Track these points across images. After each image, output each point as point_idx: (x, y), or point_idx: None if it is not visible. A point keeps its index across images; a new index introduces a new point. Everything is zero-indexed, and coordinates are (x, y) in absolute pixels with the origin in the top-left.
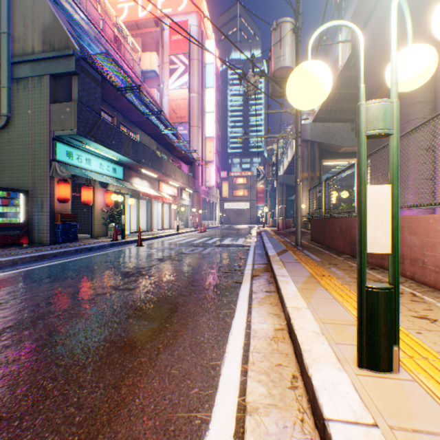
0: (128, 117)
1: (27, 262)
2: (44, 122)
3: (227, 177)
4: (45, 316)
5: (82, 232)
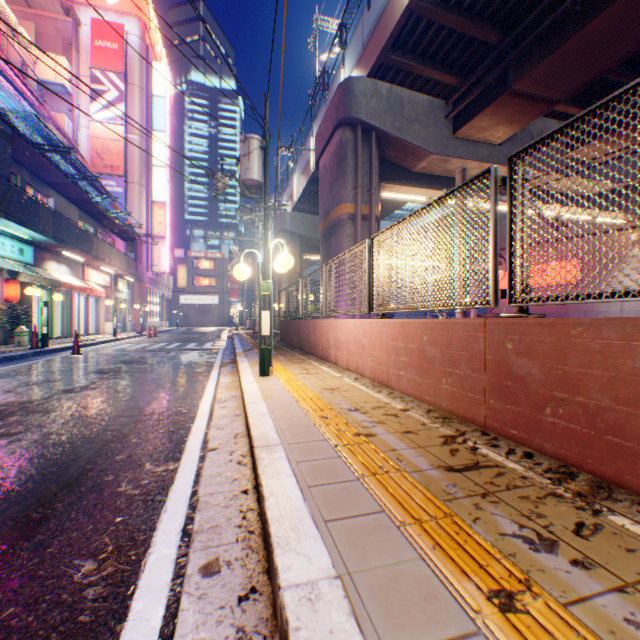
0: (41, 175)
1: None
2: None
3: (186, 257)
4: (71, 390)
5: None
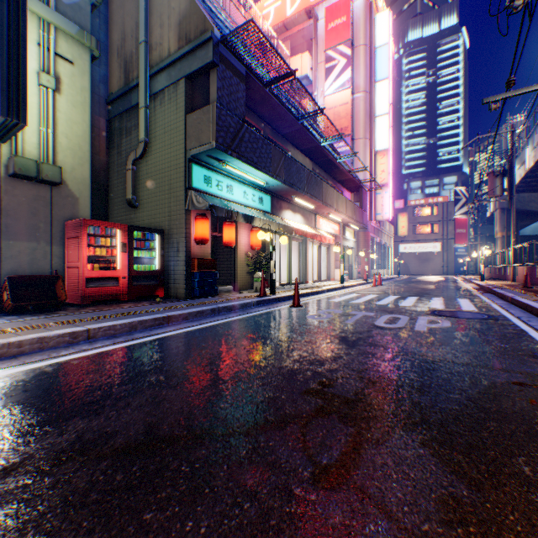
0: (277, 128)
1: (148, 327)
2: (179, 140)
3: (404, 207)
4: None
5: (224, 283)
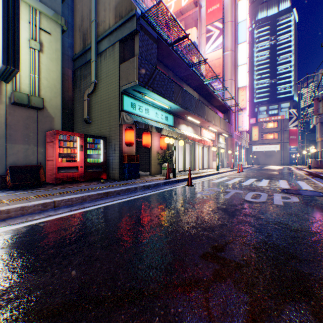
0: (177, 73)
1: (94, 199)
2: (115, 80)
3: (255, 122)
4: None
5: (144, 170)
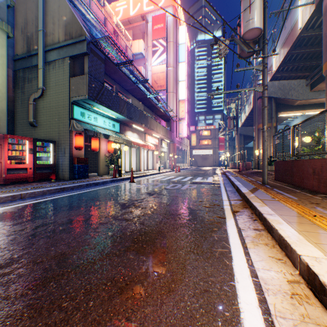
0: (123, 86)
1: (52, 193)
2: (65, 91)
3: (195, 130)
4: (57, 243)
5: (92, 171)
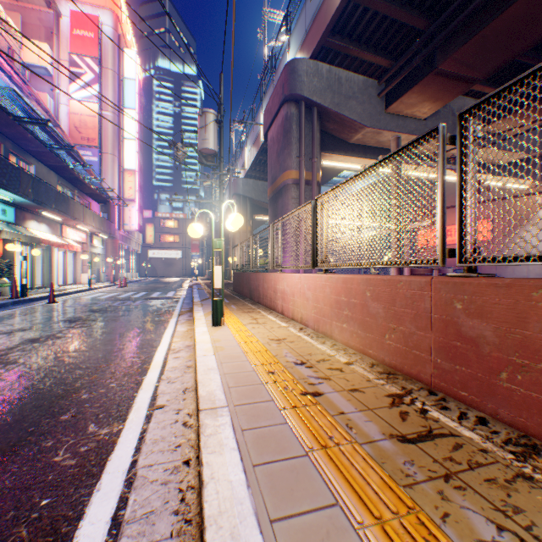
0: (22, 144)
1: None
2: None
3: (154, 217)
4: (37, 340)
5: None
